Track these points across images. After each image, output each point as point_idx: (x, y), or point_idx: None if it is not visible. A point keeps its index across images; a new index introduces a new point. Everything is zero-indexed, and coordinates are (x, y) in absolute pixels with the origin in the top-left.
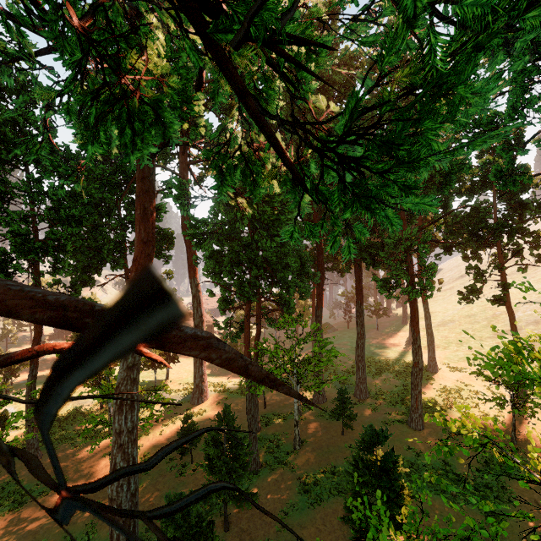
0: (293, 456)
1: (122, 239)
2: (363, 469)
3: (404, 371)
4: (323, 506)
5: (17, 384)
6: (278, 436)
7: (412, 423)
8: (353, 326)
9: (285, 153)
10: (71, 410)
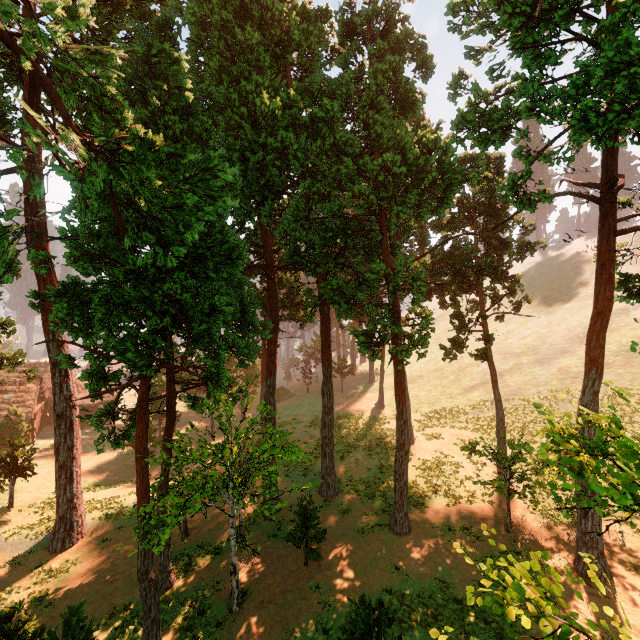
0: (228, 628)
1: None
2: None
3: (377, 446)
4: None
5: None
6: (204, 591)
7: (396, 526)
8: (314, 389)
9: None
10: None
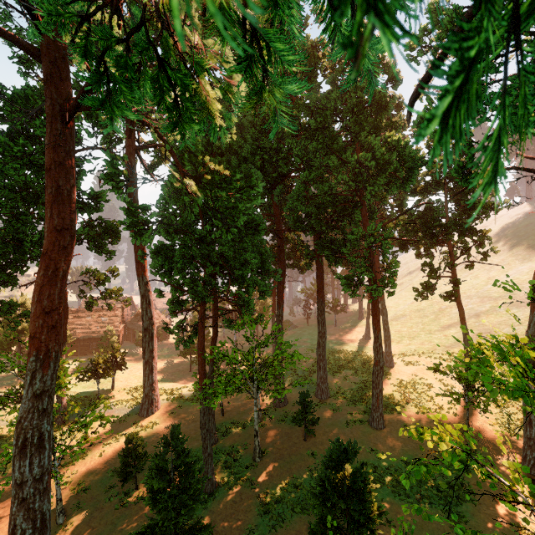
0: (253, 470)
1: None
2: (332, 492)
3: (362, 367)
4: (285, 528)
5: None
6: (236, 448)
7: (373, 422)
8: (313, 323)
9: None
10: None
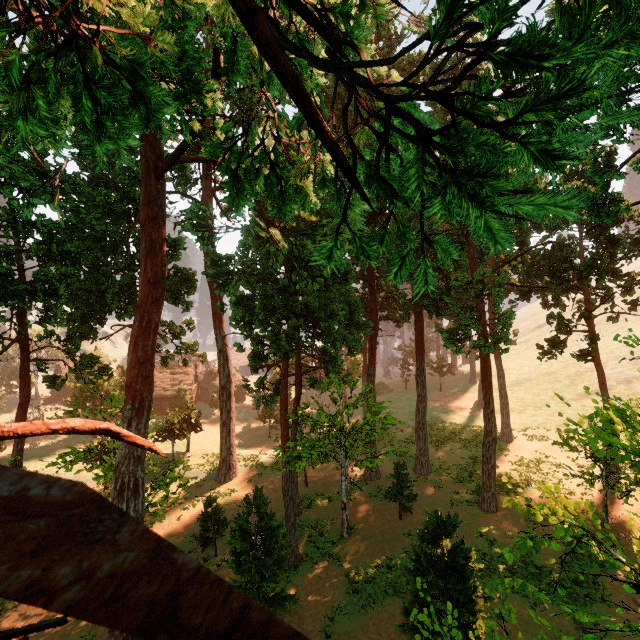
0: (340, 546)
1: (132, 281)
2: (427, 567)
3: (473, 440)
4: (377, 610)
5: (2, 459)
6: (322, 521)
7: (483, 503)
8: (412, 386)
9: (322, 121)
10: None
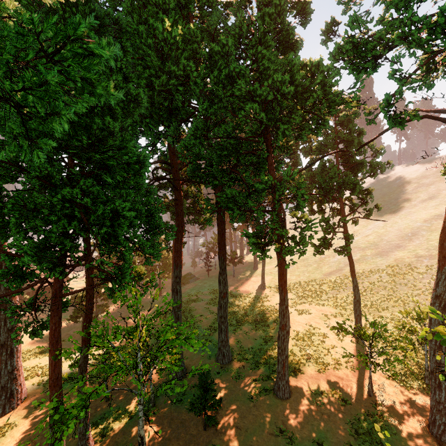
0: None
1: None
2: None
3: (261, 319)
4: None
5: None
6: None
7: (279, 391)
8: (213, 274)
9: None
10: None
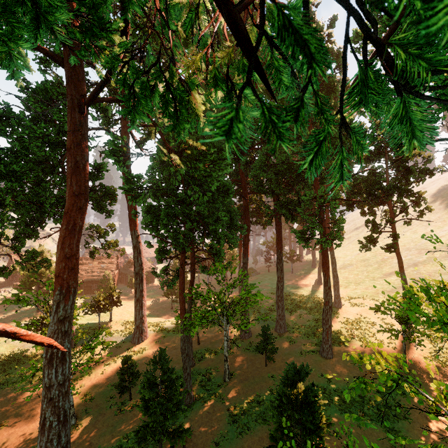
0: (223, 388)
1: None
2: (287, 404)
3: (315, 307)
4: (250, 435)
5: None
6: (210, 370)
7: (323, 352)
8: (273, 270)
9: None
10: (16, 354)
